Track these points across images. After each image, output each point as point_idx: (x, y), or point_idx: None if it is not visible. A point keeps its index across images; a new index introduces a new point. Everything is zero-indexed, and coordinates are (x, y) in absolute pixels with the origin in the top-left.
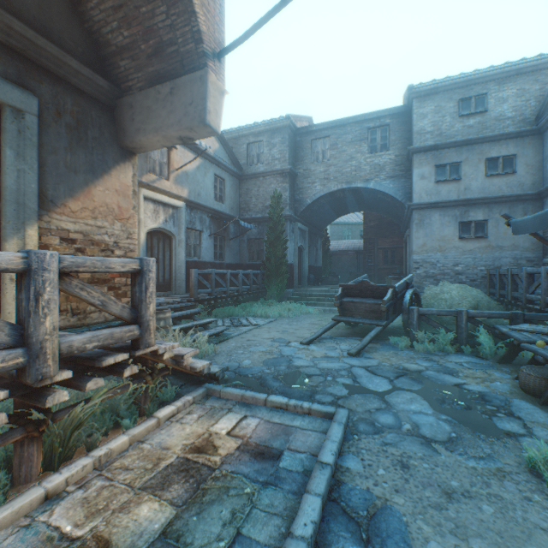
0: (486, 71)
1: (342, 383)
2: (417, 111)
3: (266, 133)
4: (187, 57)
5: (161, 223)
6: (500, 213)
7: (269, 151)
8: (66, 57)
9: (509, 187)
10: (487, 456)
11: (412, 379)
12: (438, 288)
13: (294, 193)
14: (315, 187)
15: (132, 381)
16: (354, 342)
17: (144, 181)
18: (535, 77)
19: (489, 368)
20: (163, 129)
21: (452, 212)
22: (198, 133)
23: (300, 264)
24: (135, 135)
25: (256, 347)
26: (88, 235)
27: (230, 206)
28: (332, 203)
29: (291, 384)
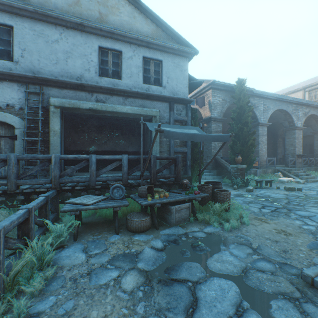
0: None
1: None
2: None
3: None
4: None
5: None
6: None
7: None
8: None
9: None
10: (238, 236)
11: (177, 270)
12: None
13: None
14: None
15: None
16: None
17: None
18: None
19: (101, 241)
20: None
21: None
22: None
23: None
24: None
25: None
26: None
27: None
28: None
29: None
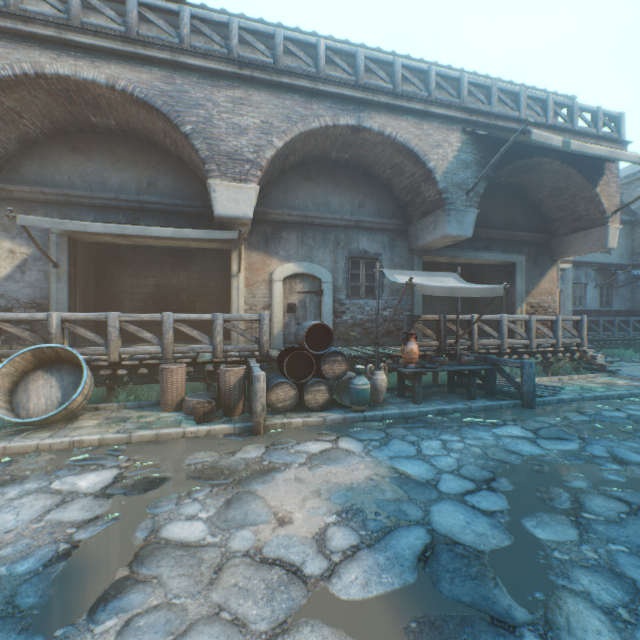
0: None
1: None
2: None
3: None
4: (594, 220)
5: None
6: None
7: None
8: (533, 235)
9: None
10: None
11: None
12: None
13: None
14: None
15: (573, 361)
16: None
17: None
18: None
19: None
20: (578, 252)
21: None
22: (600, 250)
23: None
24: (560, 254)
25: None
26: (538, 304)
27: (618, 255)
28: None
29: None
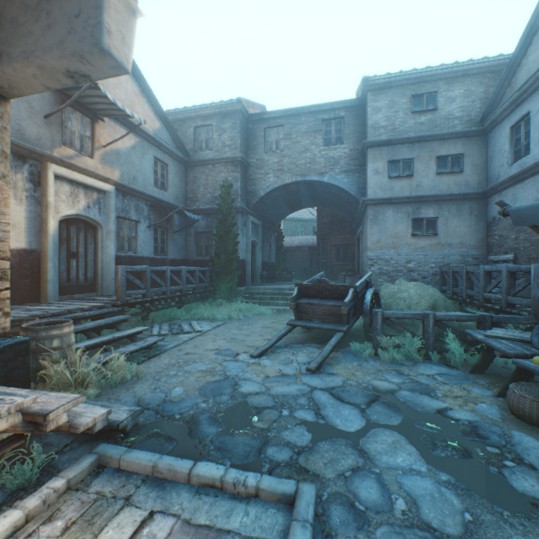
0: (437, 69)
1: (302, 420)
2: (371, 105)
3: (216, 116)
4: None
5: (81, 209)
6: (449, 211)
7: (219, 137)
8: None
9: (457, 186)
10: None
11: (387, 406)
12: (396, 287)
13: (246, 183)
14: (269, 178)
15: None
16: (313, 351)
17: (56, 155)
18: (480, 79)
19: (465, 382)
20: (36, 55)
21: (405, 209)
22: (94, 66)
23: (252, 260)
24: None
25: (194, 364)
26: None
27: (175, 195)
28: (286, 197)
29: (234, 428)
